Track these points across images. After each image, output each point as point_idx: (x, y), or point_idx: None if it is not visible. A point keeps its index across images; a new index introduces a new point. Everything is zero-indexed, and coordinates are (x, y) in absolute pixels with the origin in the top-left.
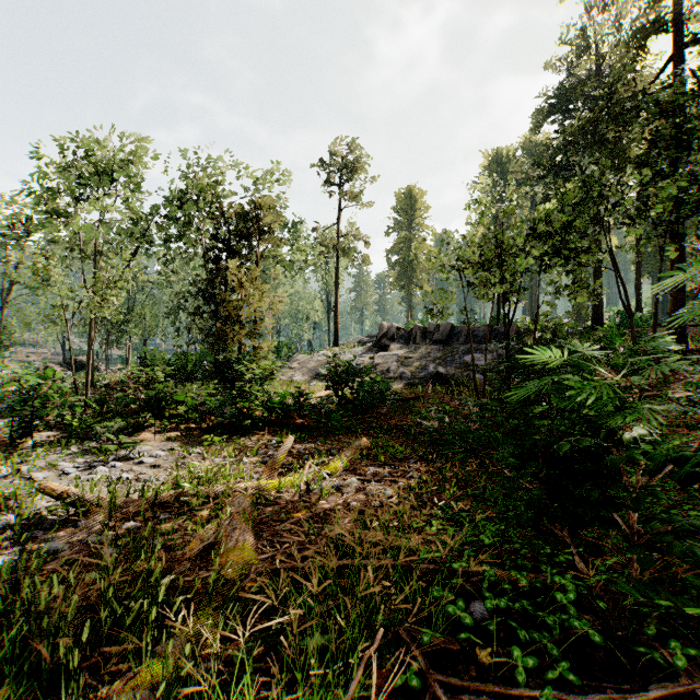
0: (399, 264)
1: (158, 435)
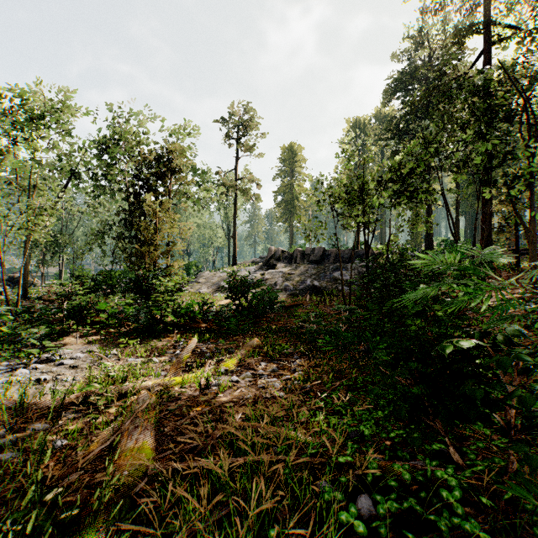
0: (284, 202)
1: (80, 339)
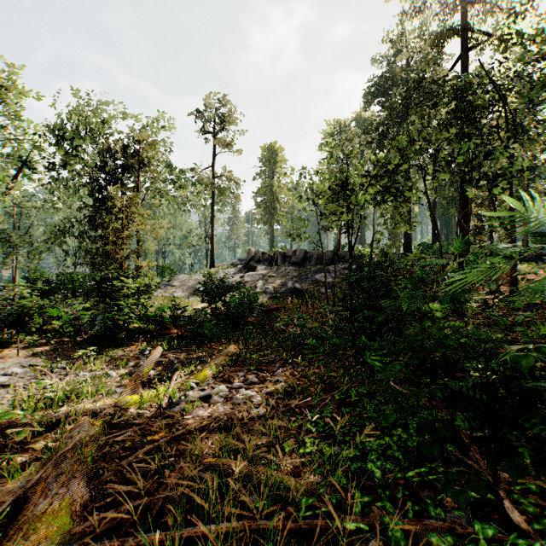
0: (264, 203)
1: (24, 351)
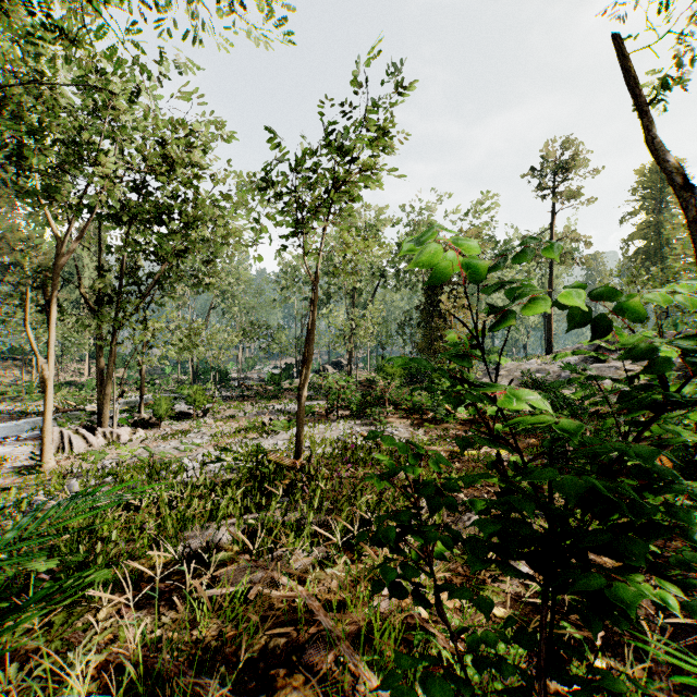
0: (641, 254)
1: (397, 420)
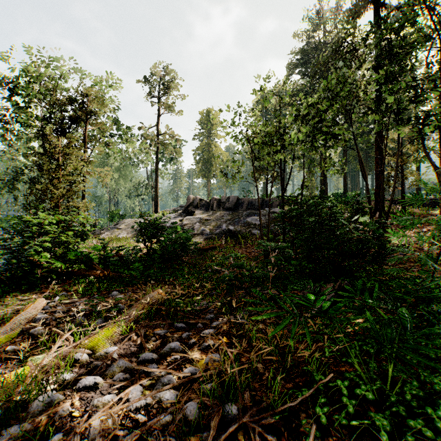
0: (202, 160)
1: None
